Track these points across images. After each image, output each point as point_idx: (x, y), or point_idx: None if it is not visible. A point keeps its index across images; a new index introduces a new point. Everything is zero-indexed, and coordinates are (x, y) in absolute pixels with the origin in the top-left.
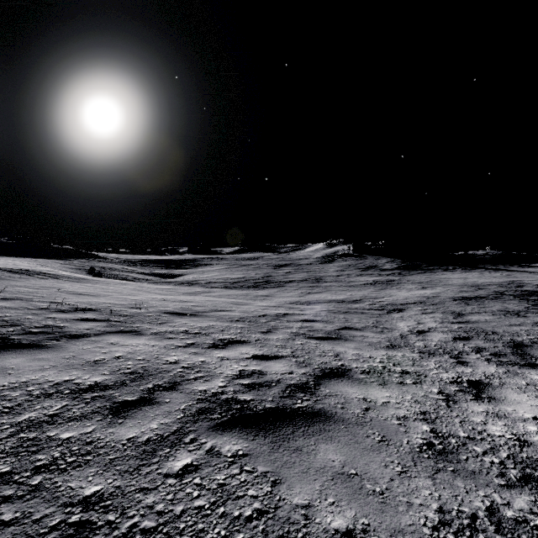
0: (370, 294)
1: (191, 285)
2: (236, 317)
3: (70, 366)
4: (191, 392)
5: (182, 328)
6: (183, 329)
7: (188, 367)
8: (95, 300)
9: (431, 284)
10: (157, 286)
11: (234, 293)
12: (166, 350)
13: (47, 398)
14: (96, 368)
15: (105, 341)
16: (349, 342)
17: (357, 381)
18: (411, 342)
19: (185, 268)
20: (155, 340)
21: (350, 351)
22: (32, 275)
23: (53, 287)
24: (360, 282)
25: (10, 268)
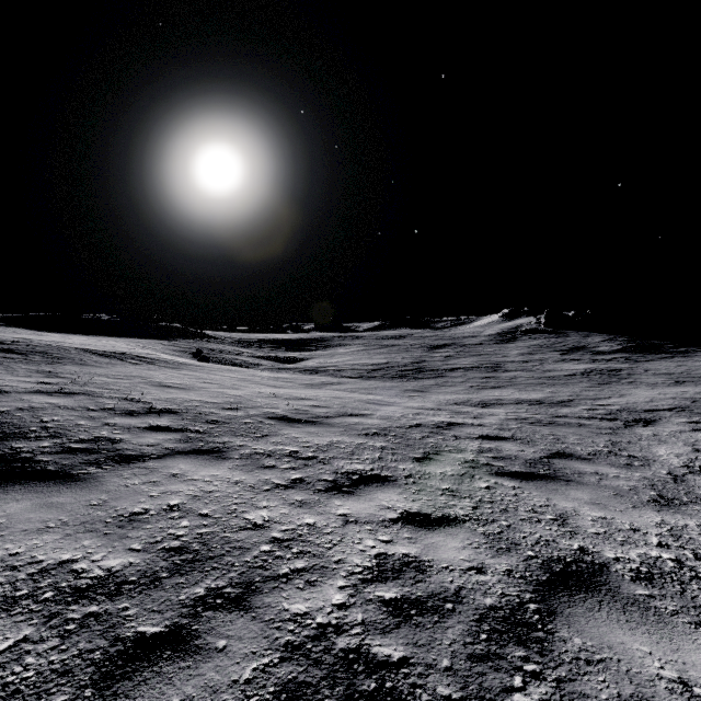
0: (584, 392)
1: (315, 373)
2: (374, 427)
3: (86, 526)
4: (274, 621)
5: (290, 446)
6: (291, 448)
7: (282, 541)
8: (182, 396)
9: (691, 376)
10: (271, 374)
11: (371, 386)
12: (253, 493)
13: (5, 610)
14: (125, 533)
15: (166, 470)
16: (575, 487)
17: (636, 607)
18: (700, 493)
19: (310, 350)
20: (243, 471)
21: (586, 511)
22: (124, 359)
23: (138, 377)
24: (562, 372)
25: (104, 351)
